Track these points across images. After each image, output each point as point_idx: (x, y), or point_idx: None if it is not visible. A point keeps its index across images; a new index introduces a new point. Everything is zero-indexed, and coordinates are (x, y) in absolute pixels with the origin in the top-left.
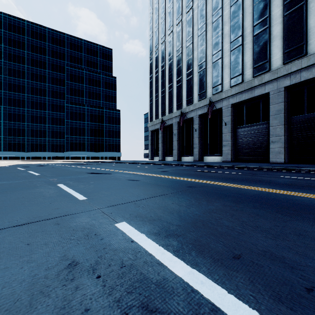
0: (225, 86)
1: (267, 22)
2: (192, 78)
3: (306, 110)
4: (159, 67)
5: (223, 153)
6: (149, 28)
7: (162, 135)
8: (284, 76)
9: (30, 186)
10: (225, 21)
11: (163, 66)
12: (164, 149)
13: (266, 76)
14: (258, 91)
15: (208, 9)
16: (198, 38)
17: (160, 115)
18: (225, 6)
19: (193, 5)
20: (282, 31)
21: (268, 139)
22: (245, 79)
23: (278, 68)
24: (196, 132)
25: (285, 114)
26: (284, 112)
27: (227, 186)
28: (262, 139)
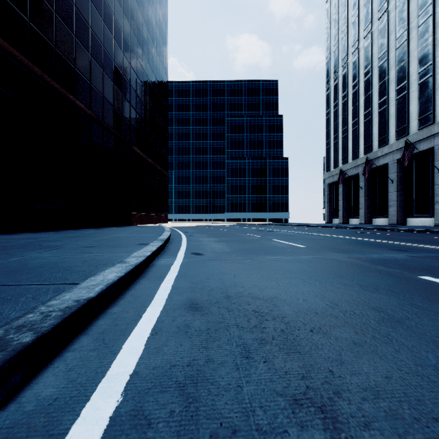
0: (438, 116)
1: None
2: (386, 108)
3: None
4: (339, 98)
5: (435, 213)
6: (326, 48)
7: (344, 189)
8: None
9: (233, 233)
10: (438, 22)
11: (344, 96)
12: (347, 209)
13: None
14: None
15: (412, 8)
16: (396, 51)
17: (341, 162)
18: None
19: (388, 6)
20: None
21: None
22: None
23: None
24: (393, 183)
25: None
26: None
27: (344, 237)
28: None
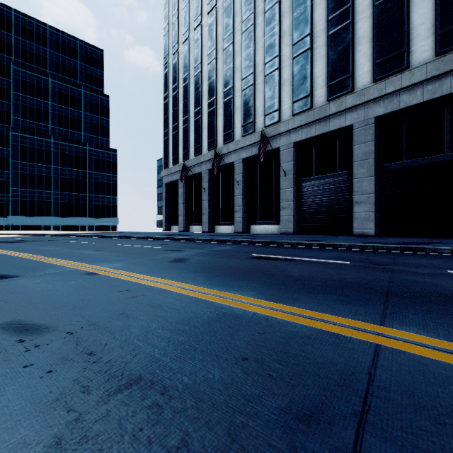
0: (285, 114)
1: (348, 14)
2: (232, 99)
3: (405, 155)
4: (179, 81)
5: (281, 220)
6: (164, 16)
7: (185, 191)
8: (375, 100)
9: None
10: (284, 11)
11: (185, 78)
12: (188, 214)
13: (348, 98)
14: (335, 122)
15: None
16: (242, 35)
17: (181, 158)
18: None
19: None
20: (371, 30)
21: (350, 198)
22: (315, 103)
23: (366, 87)
24: (239, 186)
25: (376, 159)
26: (375, 156)
27: None
28: (340, 198)
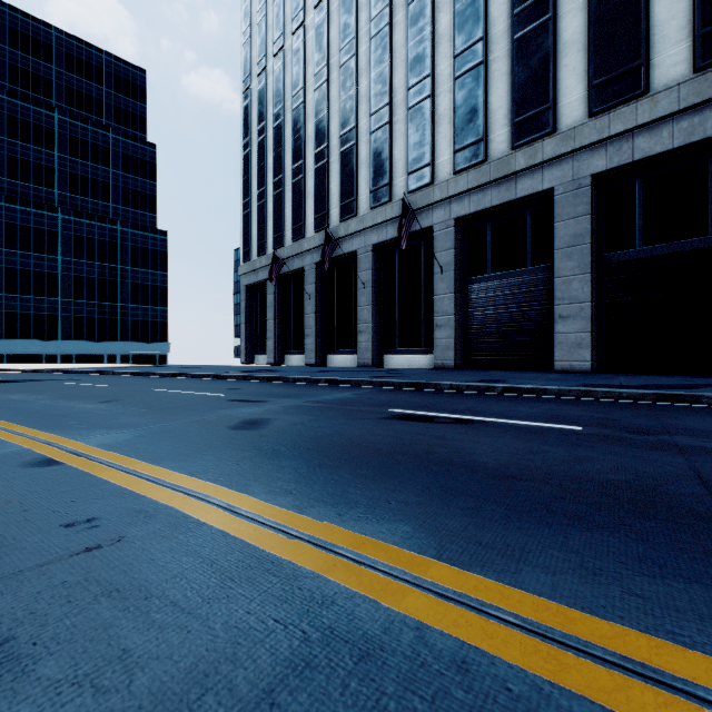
0: (441, 172)
1: (547, 5)
2: (354, 147)
3: (641, 239)
4: (268, 118)
5: (435, 345)
6: (243, 13)
7: (277, 298)
8: (592, 147)
9: None
10: (440, 2)
11: (278, 114)
12: (282, 336)
13: (547, 144)
14: (524, 184)
15: None
16: (371, 42)
17: (272, 245)
18: None
19: None
20: (586, 30)
21: (549, 309)
22: (492, 153)
23: (576, 125)
24: (366, 290)
25: (593, 246)
26: (591, 240)
27: None
28: (533, 310)
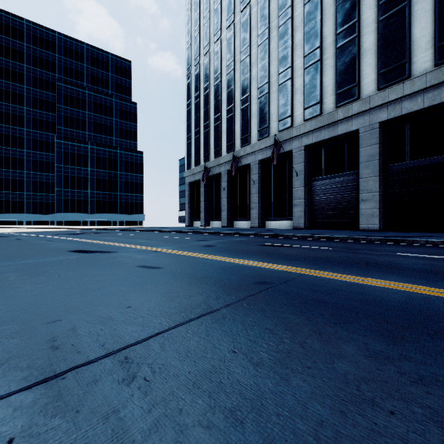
0: (297, 120)
1: (355, 29)
2: (249, 106)
3: (408, 156)
4: (200, 90)
5: (293, 216)
6: (187, 31)
7: (205, 190)
8: (379, 107)
9: None
10: (296, 26)
11: (206, 88)
12: (208, 210)
13: (354, 105)
14: (342, 127)
15: (273, 7)
16: (258, 48)
17: (203, 160)
18: (296, 3)
19: (250, 0)
20: (376, 42)
21: (357, 196)
22: (324, 110)
23: (371, 95)
24: (255, 185)
25: (381, 161)
26: (379, 158)
27: (331, 279)
28: (348, 196)
